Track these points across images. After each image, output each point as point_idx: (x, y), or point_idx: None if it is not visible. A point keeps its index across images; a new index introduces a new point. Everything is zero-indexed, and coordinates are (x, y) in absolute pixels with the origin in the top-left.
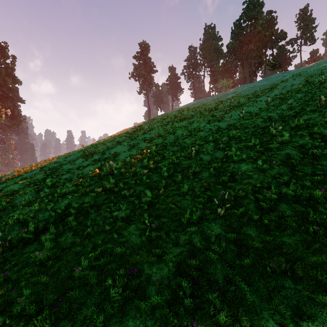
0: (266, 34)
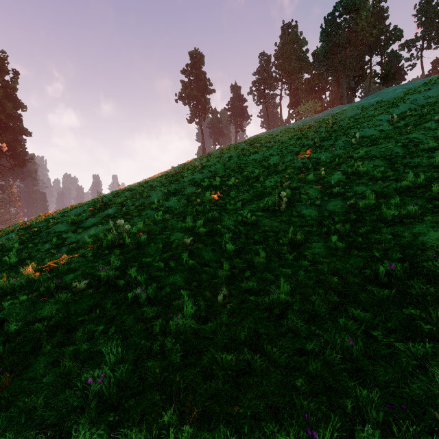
0: (373, 32)
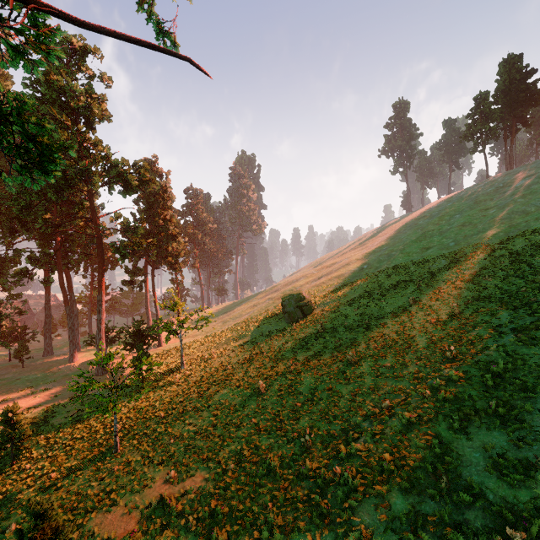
0: None
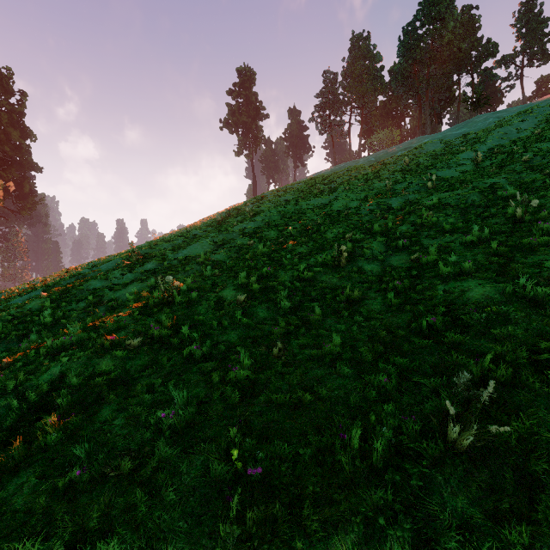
0: (462, 46)
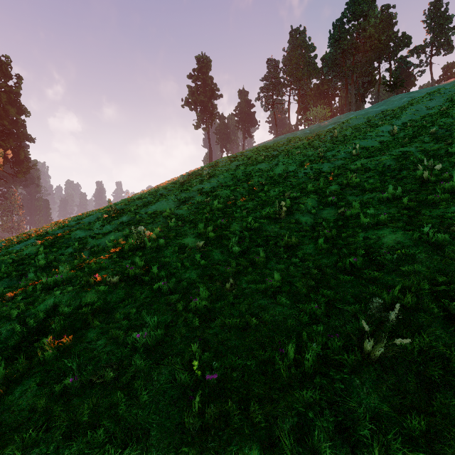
0: (382, 39)
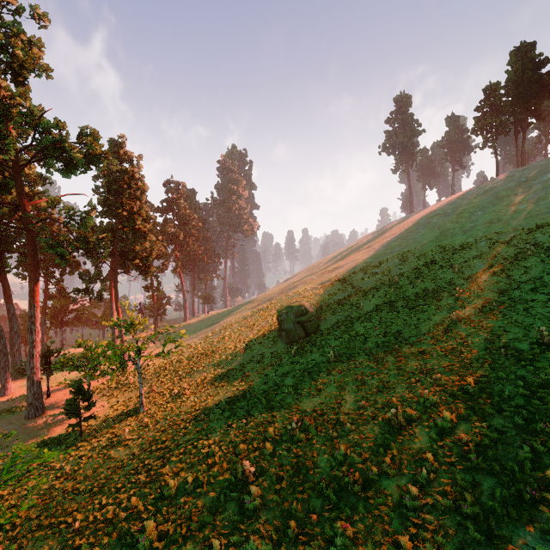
0: None
